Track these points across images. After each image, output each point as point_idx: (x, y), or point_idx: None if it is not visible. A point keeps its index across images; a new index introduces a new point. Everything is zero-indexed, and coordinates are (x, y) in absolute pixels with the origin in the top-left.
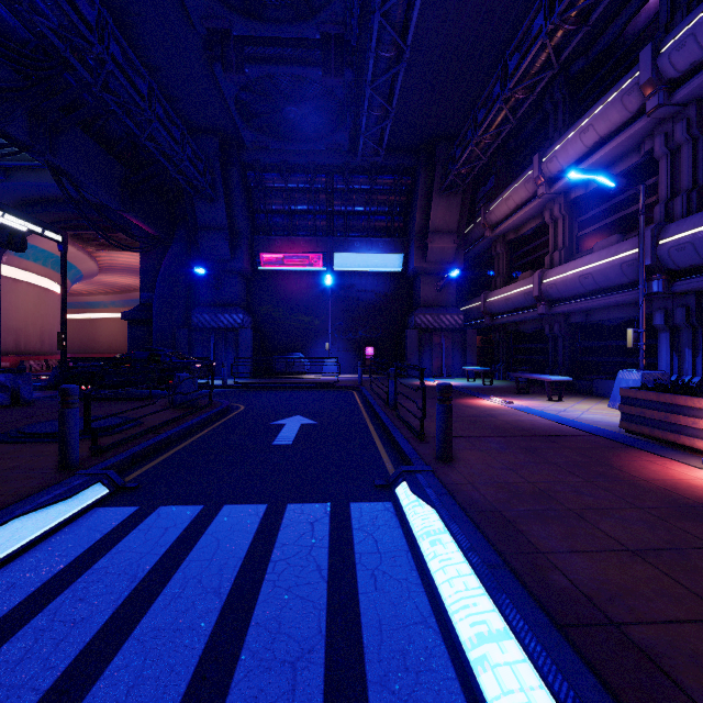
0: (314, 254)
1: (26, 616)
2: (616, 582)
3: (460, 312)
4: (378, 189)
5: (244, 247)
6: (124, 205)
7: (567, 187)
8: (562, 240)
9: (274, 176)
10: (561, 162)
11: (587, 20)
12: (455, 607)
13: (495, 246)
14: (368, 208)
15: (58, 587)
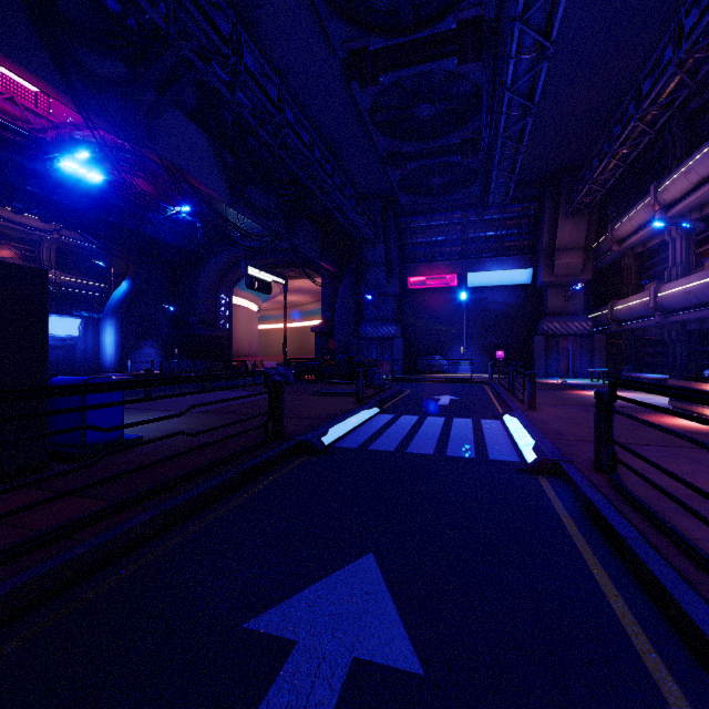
0: (451, 275)
1: (389, 426)
2: (570, 429)
3: (589, 319)
4: (507, 217)
5: (396, 276)
6: (321, 257)
7: (682, 212)
8: (680, 257)
9: (419, 218)
10: (673, 193)
11: (671, 105)
12: (513, 431)
13: (624, 258)
14: (498, 232)
15: (390, 424)
